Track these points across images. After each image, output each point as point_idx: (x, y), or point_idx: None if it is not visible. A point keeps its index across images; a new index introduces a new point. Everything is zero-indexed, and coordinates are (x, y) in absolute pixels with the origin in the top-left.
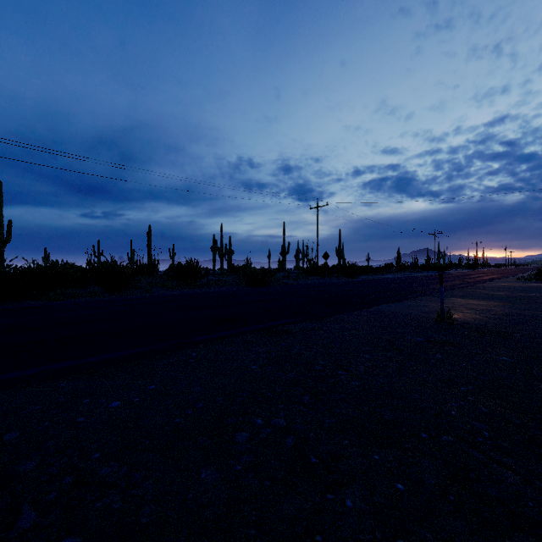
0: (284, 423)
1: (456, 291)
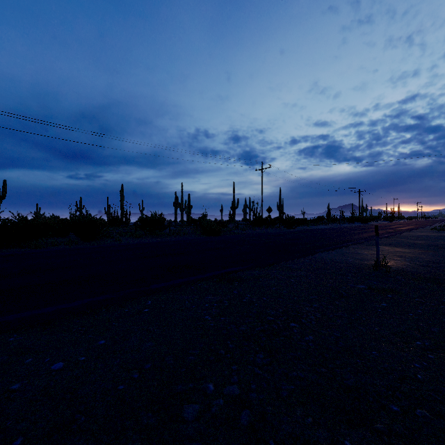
0: (238, 392)
1: (382, 240)
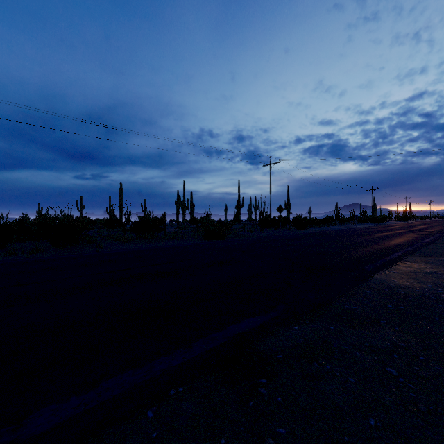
0: None
1: (430, 247)
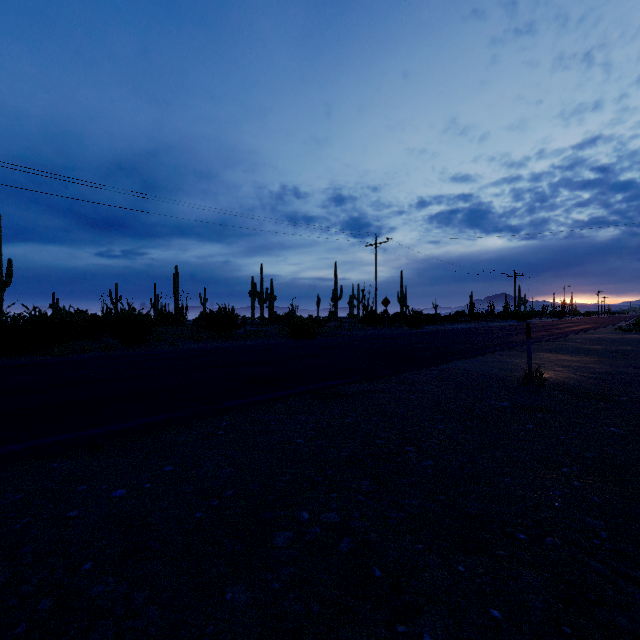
0: (338, 519)
1: (542, 344)
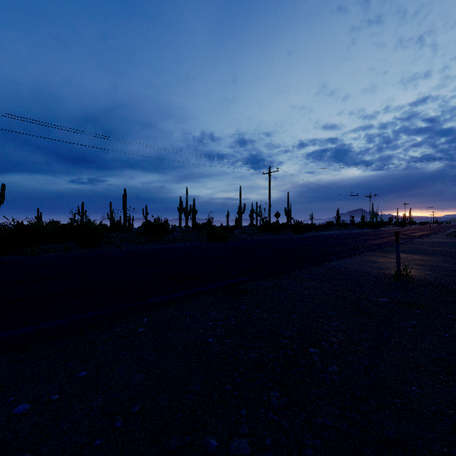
0: (249, 449)
1: None
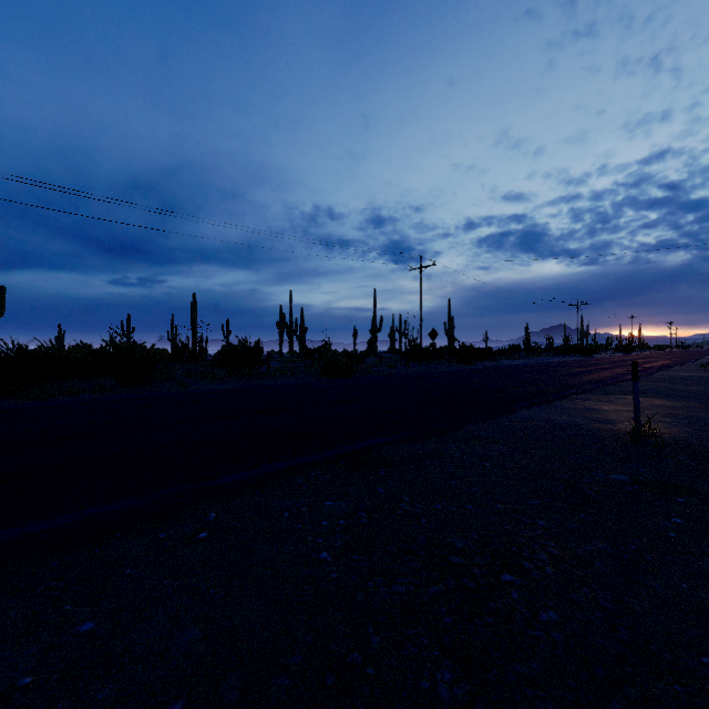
0: None
1: (625, 385)
